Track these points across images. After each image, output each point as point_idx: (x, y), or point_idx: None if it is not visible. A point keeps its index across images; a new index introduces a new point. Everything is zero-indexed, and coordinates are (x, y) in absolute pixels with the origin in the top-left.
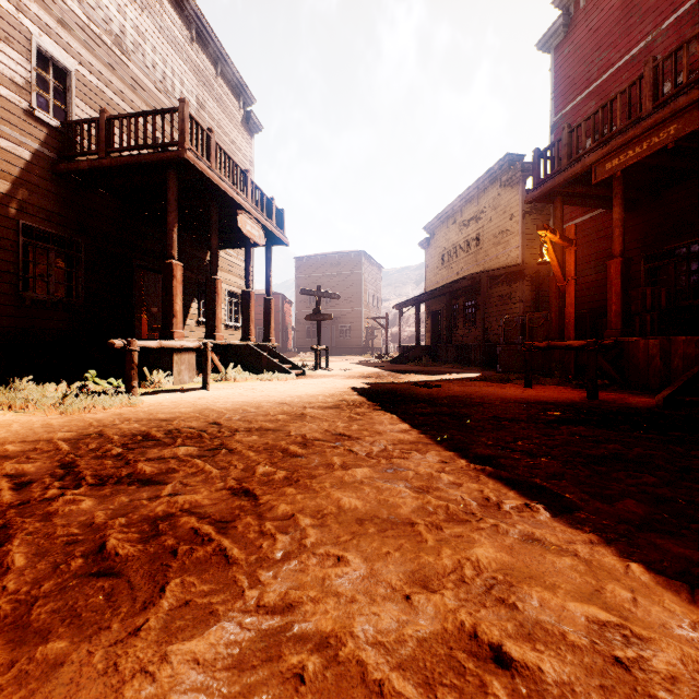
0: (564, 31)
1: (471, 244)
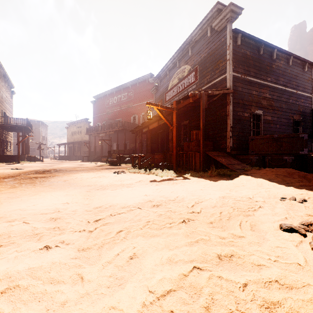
0: (94, 102)
1: (79, 132)
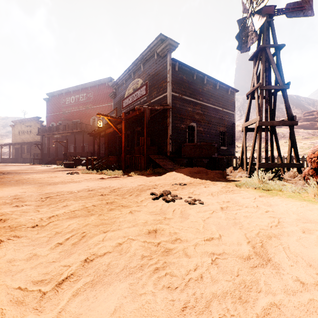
0: (48, 100)
1: (29, 132)
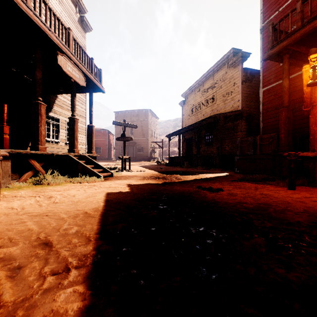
0: None
1: (209, 101)
